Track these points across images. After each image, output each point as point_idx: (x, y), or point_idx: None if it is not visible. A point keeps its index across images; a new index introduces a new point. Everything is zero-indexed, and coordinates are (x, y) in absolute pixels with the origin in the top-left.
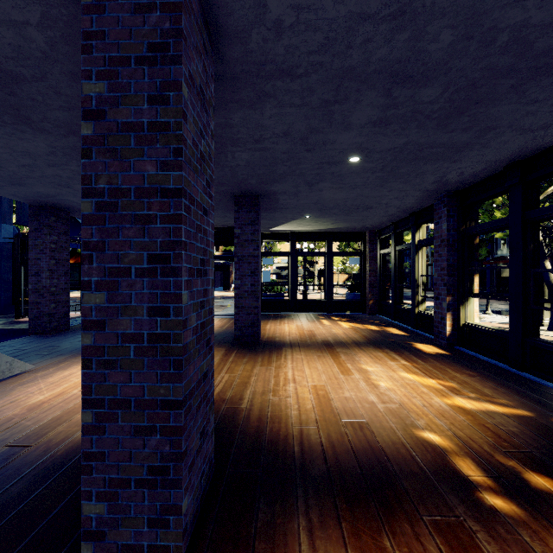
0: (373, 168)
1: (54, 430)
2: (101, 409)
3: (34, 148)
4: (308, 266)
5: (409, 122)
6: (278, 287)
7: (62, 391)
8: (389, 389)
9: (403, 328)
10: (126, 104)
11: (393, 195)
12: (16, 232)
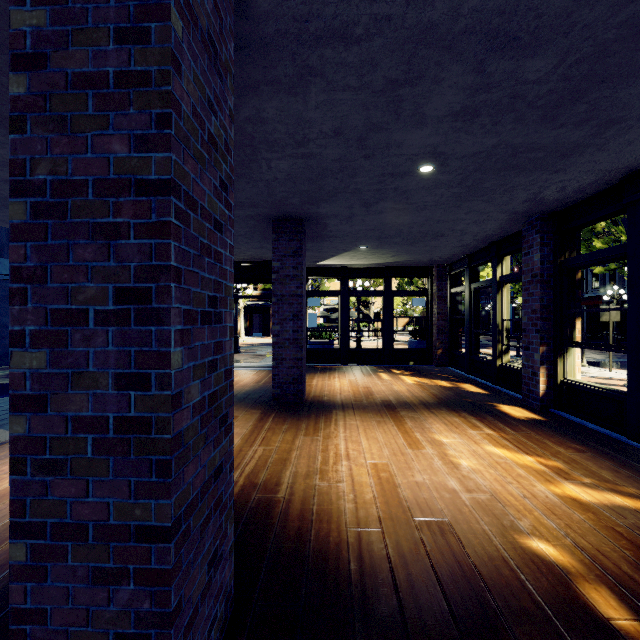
0: (449, 181)
1: None
2: (40, 540)
3: None
4: (362, 308)
5: (505, 113)
6: (327, 333)
7: None
8: (473, 470)
9: (482, 385)
10: (80, 43)
11: (471, 219)
12: None
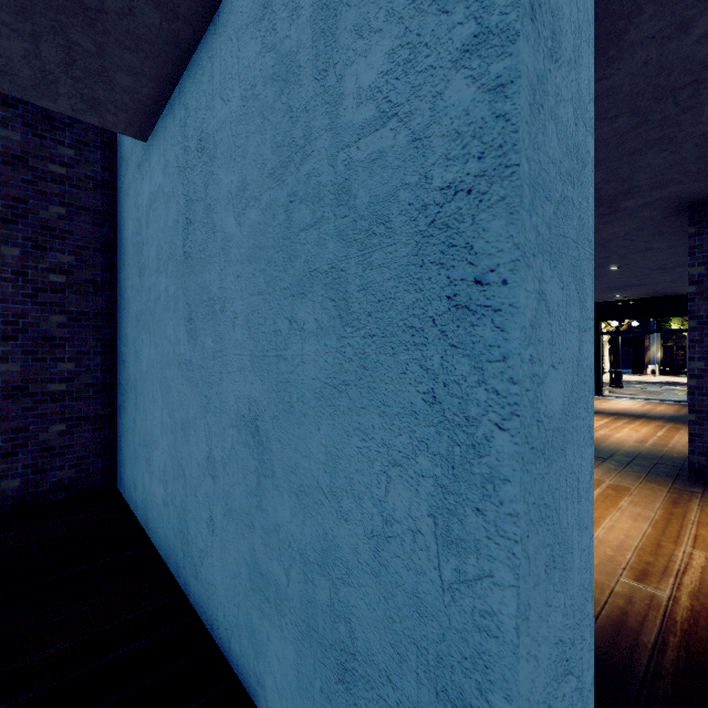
0: None
1: (601, 444)
2: (700, 415)
3: None
4: None
5: None
6: None
7: None
8: None
9: None
10: None
11: None
12: None
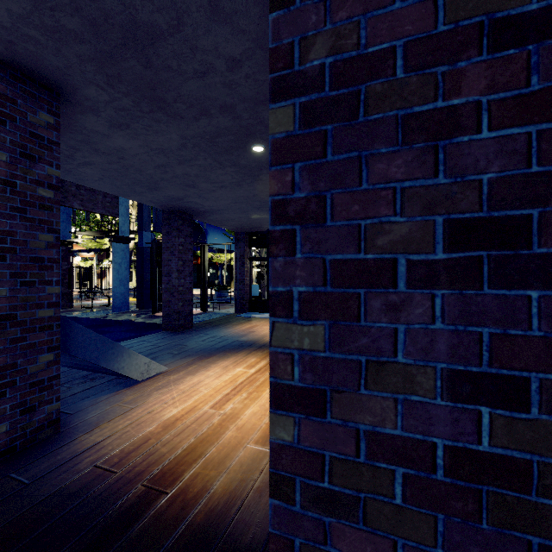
0: None
1: (189, 469)
2: None
3: (168, 142)
4: None
5: None
6: None
7: (193, 406)
8: None
9: None
10: None
11: None
12: (153, 238)
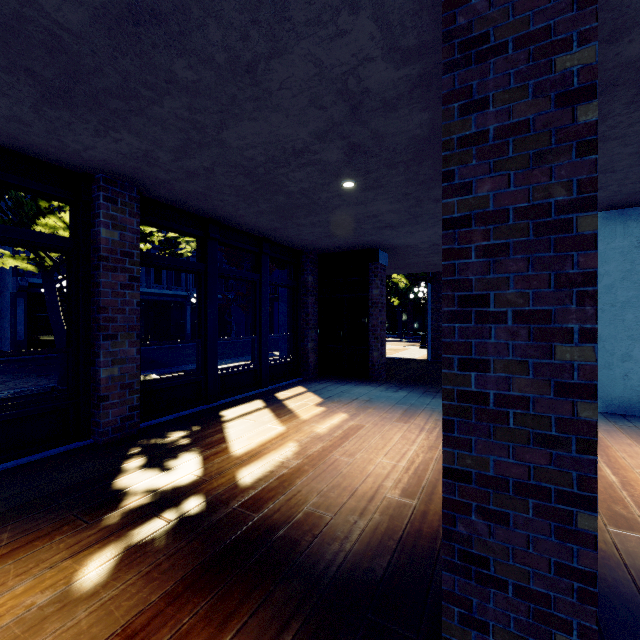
0: None
1: None
2: None
3: None
4: None
5: None
6: None
7: None
8: None
9: None
10: None
11: None
12: None
